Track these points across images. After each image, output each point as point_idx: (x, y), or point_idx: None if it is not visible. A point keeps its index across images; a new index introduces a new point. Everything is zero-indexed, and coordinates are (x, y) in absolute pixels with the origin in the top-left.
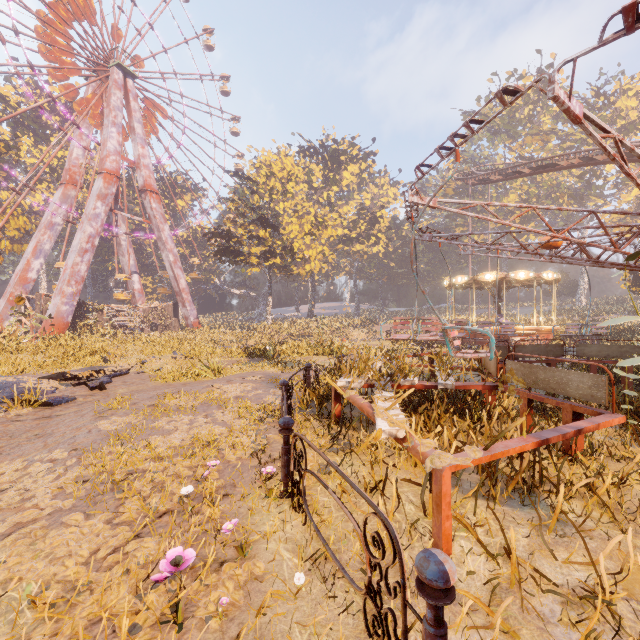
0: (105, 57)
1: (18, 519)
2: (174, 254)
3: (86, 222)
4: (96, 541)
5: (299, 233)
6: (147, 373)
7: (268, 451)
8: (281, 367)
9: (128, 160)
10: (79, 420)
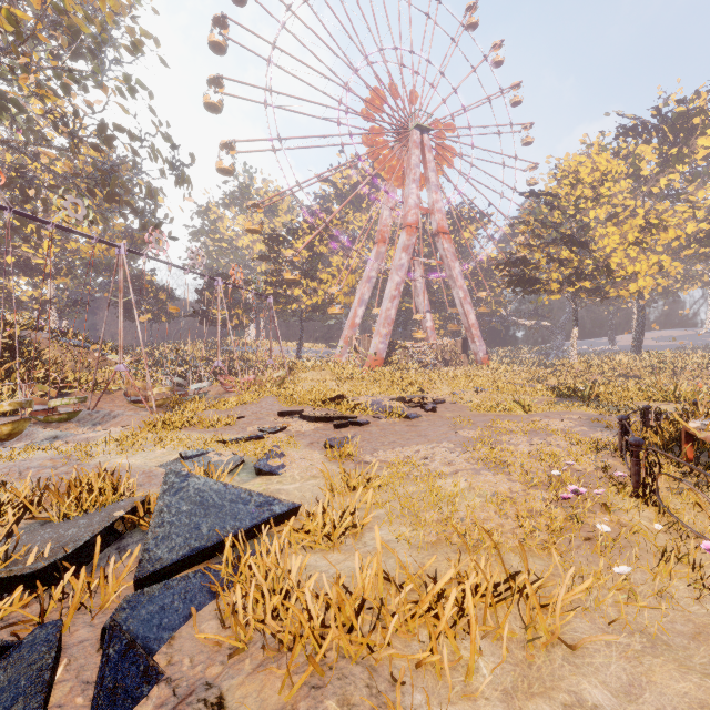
0: (406, 124)
1: (456, 468)
2: (464, 290)
3: (394, 273)
4: (507, 484)
5: (619, 245)
6: (460, 404)
7: (610, 471)
8: (603, 409)
9: (424, 209)
10: (439, 429)
